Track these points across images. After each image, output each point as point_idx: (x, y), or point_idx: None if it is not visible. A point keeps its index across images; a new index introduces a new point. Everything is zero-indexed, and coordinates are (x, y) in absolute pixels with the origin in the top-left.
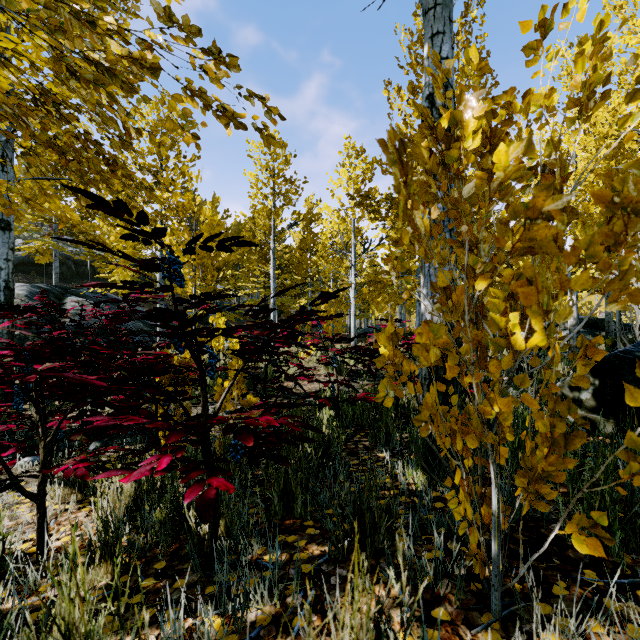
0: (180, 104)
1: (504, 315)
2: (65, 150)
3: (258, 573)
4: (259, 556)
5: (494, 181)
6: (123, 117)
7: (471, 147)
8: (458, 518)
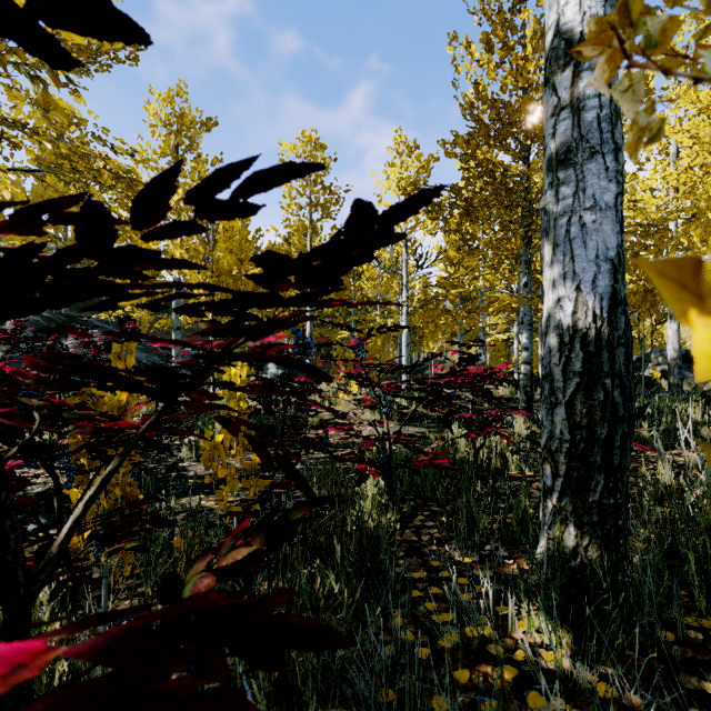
0: None
1: None
2: None
3: None
4: None
5: None
6: None
7: None
8: None
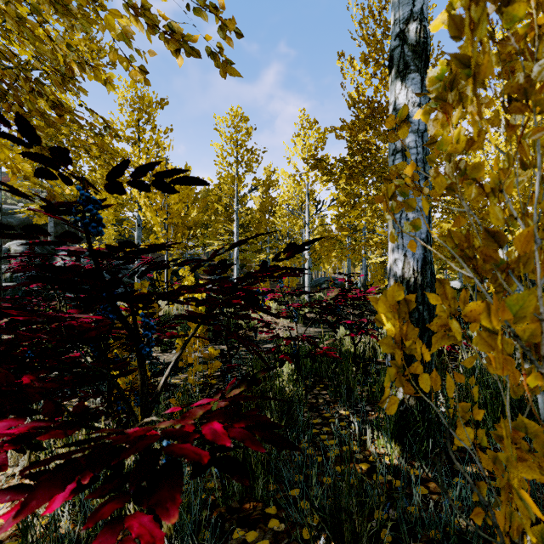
0: (119, 21)
1: None
2: (4, 90)
3: None
4: None
5: None
6: (63, 49)
7: None
8: None
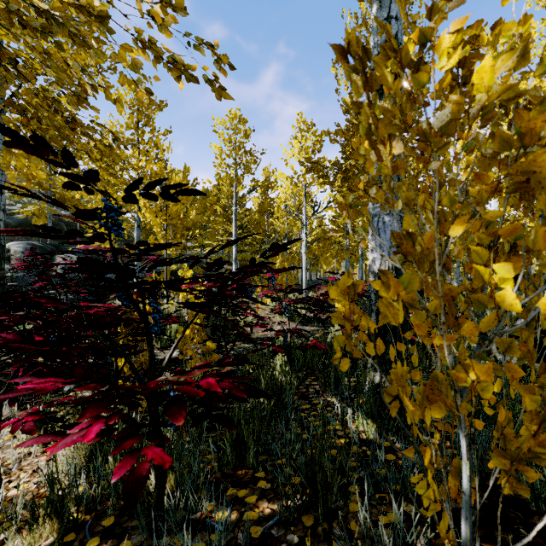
0: (130, 54)
1: (469, 267)
2: (24, 107)
3: (206, 535)
4: (208, 513)
5: (474, 105)
6: (78, 73)
7: (443, 69)
8: (427, 503)
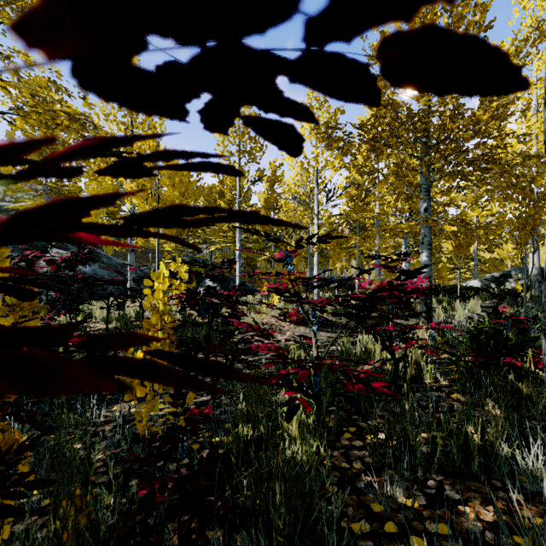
0: None
1: None
2: None
3: None
4: None
5: None
6: None
7: None
8: None
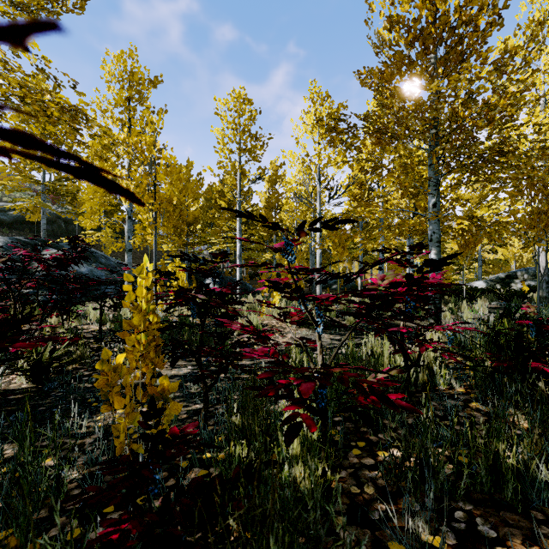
0: None
1: None
2: None
3: None
4: None
5: None
6: None
7: None
8: None
